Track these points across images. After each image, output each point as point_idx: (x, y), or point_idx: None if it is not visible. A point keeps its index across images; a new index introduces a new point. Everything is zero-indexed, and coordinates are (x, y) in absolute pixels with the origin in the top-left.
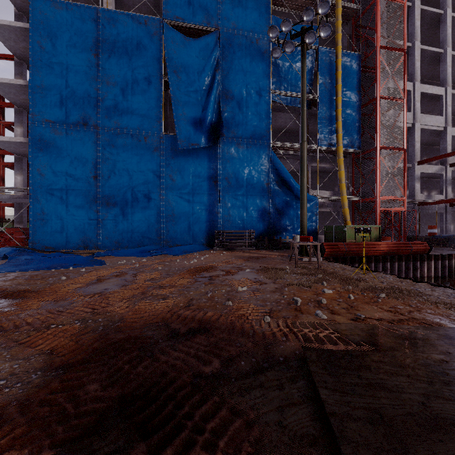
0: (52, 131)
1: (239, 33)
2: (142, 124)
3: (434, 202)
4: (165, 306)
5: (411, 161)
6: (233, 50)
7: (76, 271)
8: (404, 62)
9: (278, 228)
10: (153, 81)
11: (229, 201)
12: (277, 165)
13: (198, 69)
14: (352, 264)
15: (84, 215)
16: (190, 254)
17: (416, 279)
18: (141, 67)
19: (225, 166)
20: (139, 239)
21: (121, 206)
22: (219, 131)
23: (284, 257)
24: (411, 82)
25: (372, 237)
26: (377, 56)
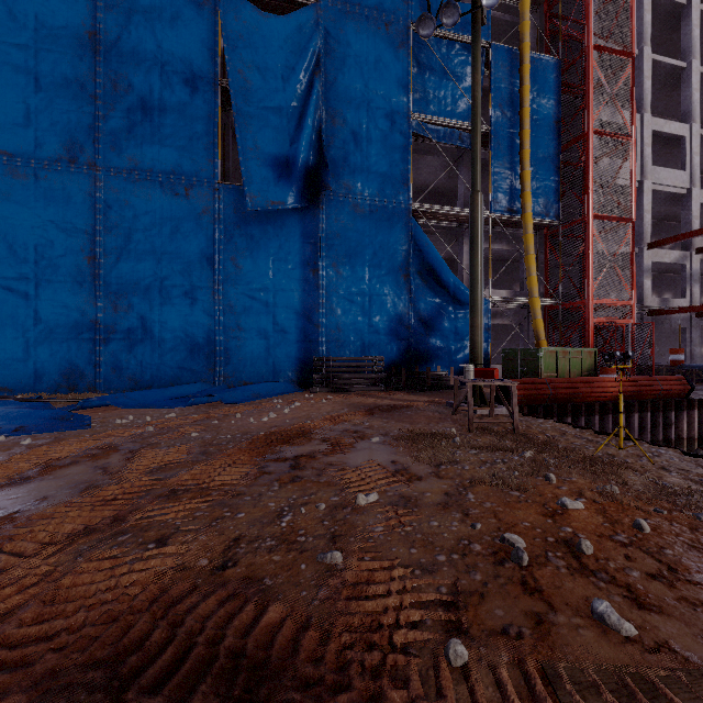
0: (8, 172)
1: (357, 10)
2: (181, 163)
3: (675, 309)
4: (151, 576)
5: (638, 243)
6: (346, 39)
7: (7, 446)
8: (631, 75)
9: (423, 353)
10: (201, 87)
11: (338, 305)
12: (422, 243)
13: (284, 69)
14: (561, 417)
15: (71, 329)
16: (267, 400)
17: (670, 442)
18: (178, 61)
19: (332, 244)
20: (175, 373)
21: (141, 312)
22: (320, 181)
23: (439, 406)
24: (637, 113)
25: (583, 368)
26: (589, 62)
